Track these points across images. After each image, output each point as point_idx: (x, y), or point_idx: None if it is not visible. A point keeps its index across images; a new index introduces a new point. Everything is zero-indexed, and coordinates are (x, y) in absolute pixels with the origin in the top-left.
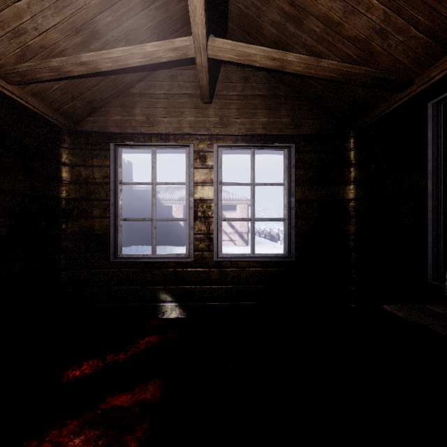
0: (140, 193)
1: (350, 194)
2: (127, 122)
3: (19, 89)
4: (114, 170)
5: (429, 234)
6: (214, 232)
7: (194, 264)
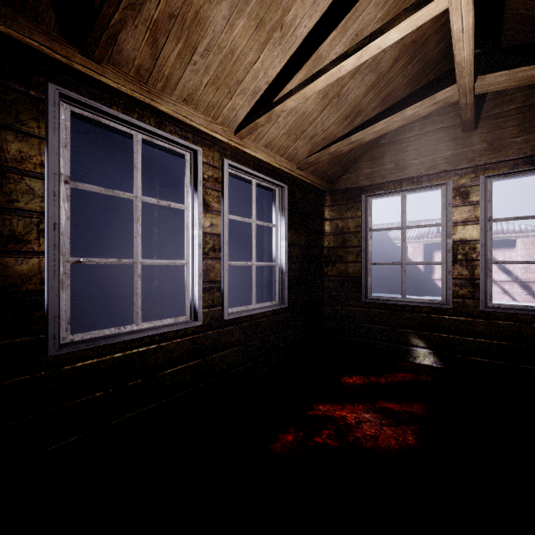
0: None
1: None
2: (376, 173)
3: (305, 172)
4: (365, 219)
5: None
6: (480, 277)
7: (452, 311)
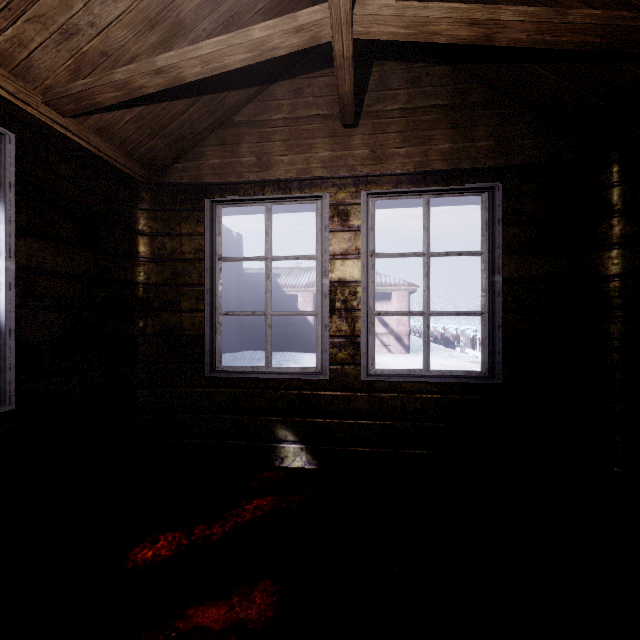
0: (254, 277)
1: (610, 266)
2: (229, 167)
3: (76, 123)
4: (211, 240)
5: None
6: (362, 333)
7: (330, 384)
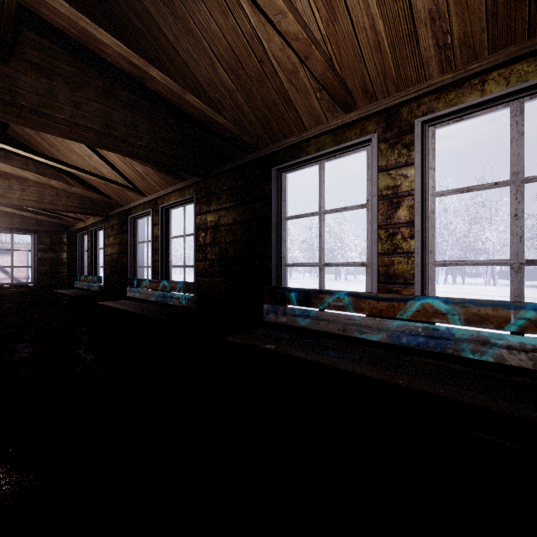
0: None
1: (66, 257)
2: None
3: None
4: None
5: (78, 271)
6: None
7: None
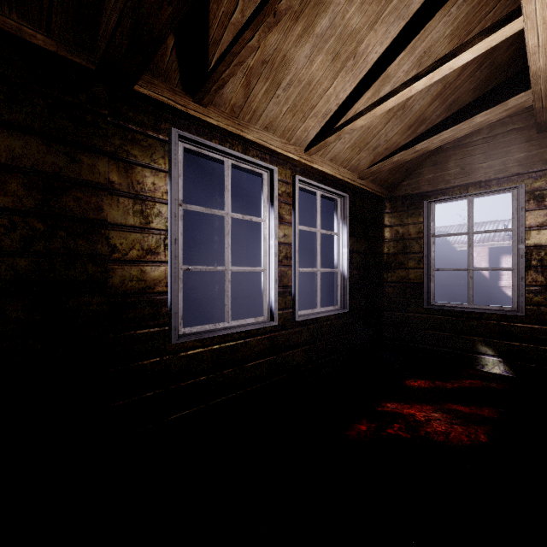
0: None
1: None
2: (439, 178)
3: (365, 181)
4: (427, 225)
5: None
6: None
7: (525, 319)
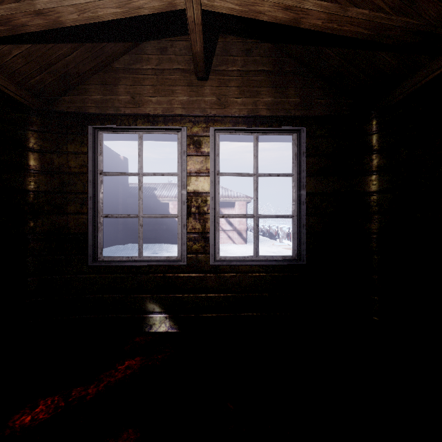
0: (137, 189)
1: (371, 186)
2: (109, 102)
3: None
4: (93, 158)
5: None
6: (211, 230)
7: (187, 268)
